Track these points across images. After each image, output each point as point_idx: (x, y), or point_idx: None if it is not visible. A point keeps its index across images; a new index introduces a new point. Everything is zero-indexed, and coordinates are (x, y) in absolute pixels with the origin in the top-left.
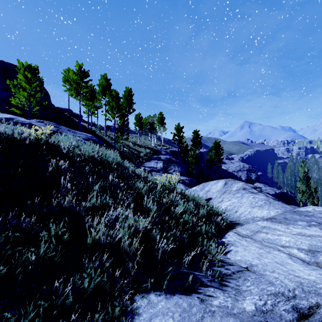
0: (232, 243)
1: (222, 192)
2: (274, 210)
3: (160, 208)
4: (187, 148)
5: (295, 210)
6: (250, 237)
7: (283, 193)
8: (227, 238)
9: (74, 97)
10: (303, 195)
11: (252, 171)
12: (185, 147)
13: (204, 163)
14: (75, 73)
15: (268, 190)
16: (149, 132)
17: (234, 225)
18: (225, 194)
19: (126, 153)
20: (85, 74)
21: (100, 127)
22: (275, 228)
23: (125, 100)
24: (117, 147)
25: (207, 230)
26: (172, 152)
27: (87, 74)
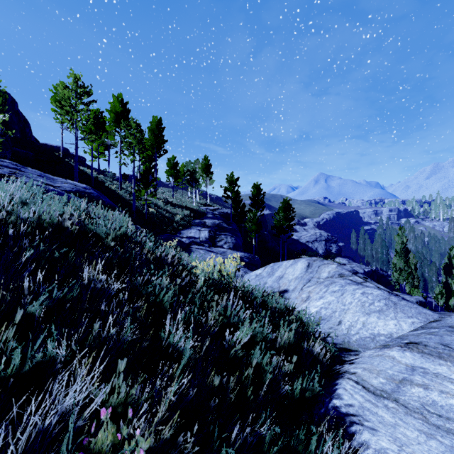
0: (358, 415)
1: (305, 281)
2: (407, 320)
3: (201, 338)
4: (244, 209)
5: (451, 322)
6: (394, 398)
7: (372, 272)
8: (343, 397)
9: (67, 127)
10: (400, 275)
11: (332, 241)
12: (241, 207)
13: (267, 231)
14: (68, 87)
15: (355, 268)
16: (189, 185)
17: (342, 354)
18: (309, 285)
19: (152, 215)
20: (85, 90)
21: (112, 176)
22: (438, 373)
23: (152, 136)
24: (138, 206)
25: (304, 387)
26: (222, 214)
27: (88, 91)
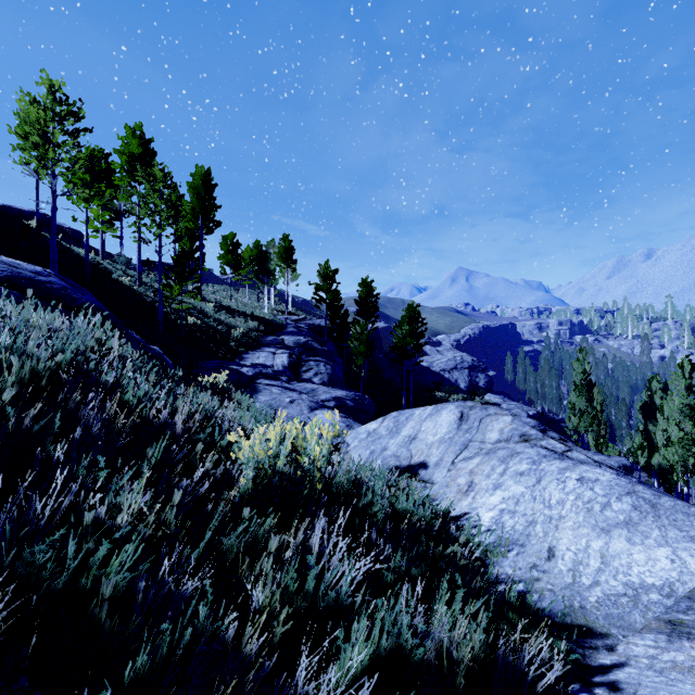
0: None
1: (458, 448)
2: (693, 547)
3: None
4: (346, 319)
5: None
6: None
7: (539, 415)
8: None
9: (35, 171)
10: (581, 420)
11: (480, 369)
12: (342, 316)
13: (382, 354)
14: (36, 102)
15: (514, 410)
16: (258, 280)
17: (576, 646)
18: (467, 455)
19: (193, 329)
20: (69, 108)
21: (125, 262)
22: None
23: (194, 198)
24: (170, 313)
25: None
26: (312, 328)
27: (75, 111)
